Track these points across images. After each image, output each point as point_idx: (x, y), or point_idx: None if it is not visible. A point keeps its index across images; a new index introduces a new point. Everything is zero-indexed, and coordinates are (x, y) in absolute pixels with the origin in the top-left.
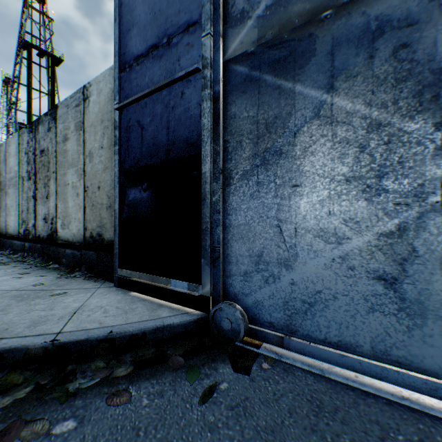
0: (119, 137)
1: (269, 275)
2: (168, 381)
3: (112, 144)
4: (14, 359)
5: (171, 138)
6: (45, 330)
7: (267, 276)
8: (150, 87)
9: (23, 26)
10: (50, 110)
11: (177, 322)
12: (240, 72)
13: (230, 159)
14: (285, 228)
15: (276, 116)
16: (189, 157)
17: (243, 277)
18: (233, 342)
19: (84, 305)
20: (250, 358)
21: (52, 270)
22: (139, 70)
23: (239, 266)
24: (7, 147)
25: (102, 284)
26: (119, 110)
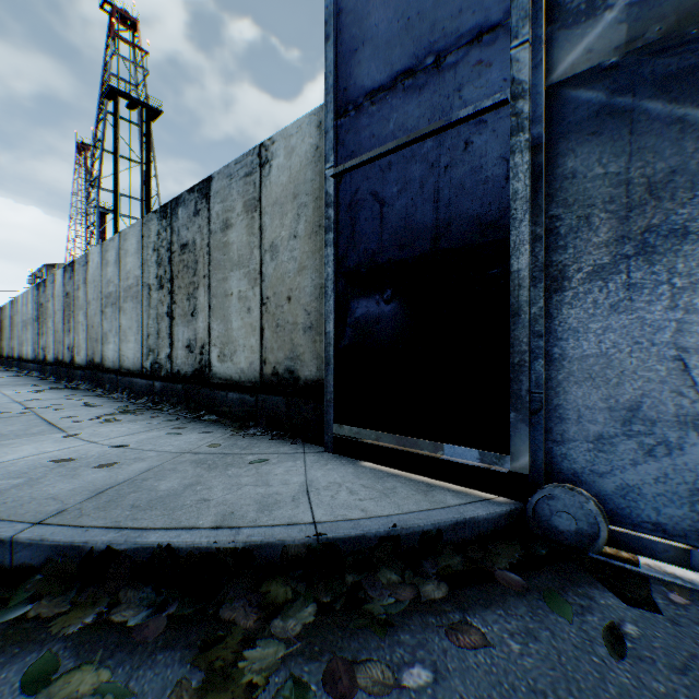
0: (336, 219)
1: (656, 443)
2: (524, 613)
3: (314, 231)
4: (265, 560)
5: (443, 216)
6: (288, 517)
7: (650, 444)
8: (398, 137)
9: (108, 66)
10: (198, 184)
11: (482, 514)
12: (586, 100)
13: (562, 246)
14: (695, 362)
15: (672, 170)
16: (482, 245)
17: (593, 444)
18: (583, 552)
19: (309, 480)
20: (637, 583)
21: (209, 423)
22: (375, 112)
23: (583, 426)
24: (120, 242)
25: (303, 447)
26: (335, 176)
